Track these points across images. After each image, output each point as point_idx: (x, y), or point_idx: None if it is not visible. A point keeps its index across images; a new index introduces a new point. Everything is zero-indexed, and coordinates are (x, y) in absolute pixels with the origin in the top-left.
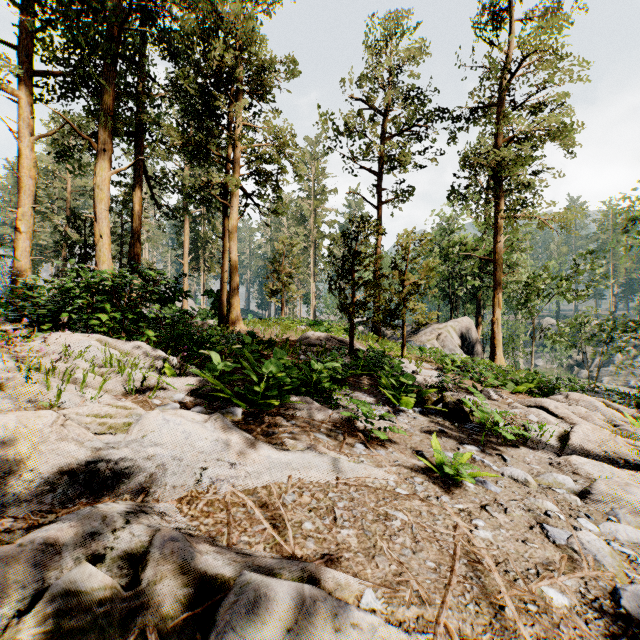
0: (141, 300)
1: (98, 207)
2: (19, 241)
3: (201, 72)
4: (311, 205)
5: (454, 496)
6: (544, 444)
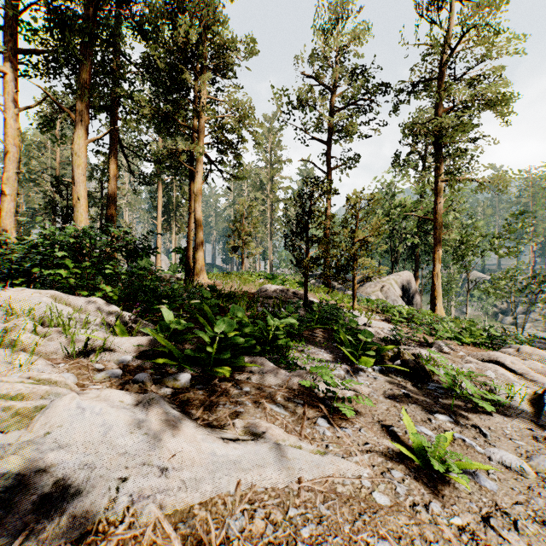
0: (103, 256)
1: (76, 172)
2: (4, 203)
3: (169, 51)
4: (268, 173)
5: (445, 501)
6: (516, 409)
